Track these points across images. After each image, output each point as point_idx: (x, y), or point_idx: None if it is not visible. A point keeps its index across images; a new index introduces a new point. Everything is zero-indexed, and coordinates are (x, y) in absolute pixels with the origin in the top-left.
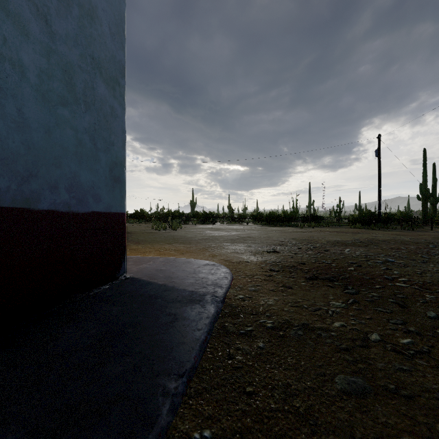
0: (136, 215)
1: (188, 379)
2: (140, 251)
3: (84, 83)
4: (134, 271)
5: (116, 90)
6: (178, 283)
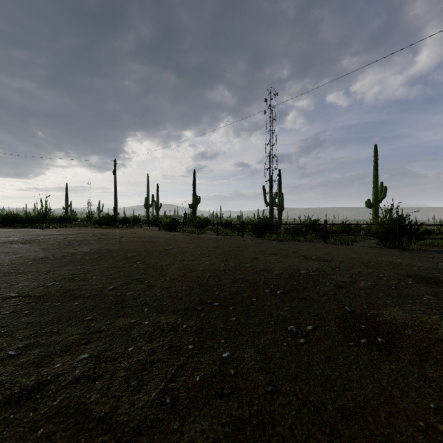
0: None
1: None
2: None
3: None
4: None
5: None
6: None
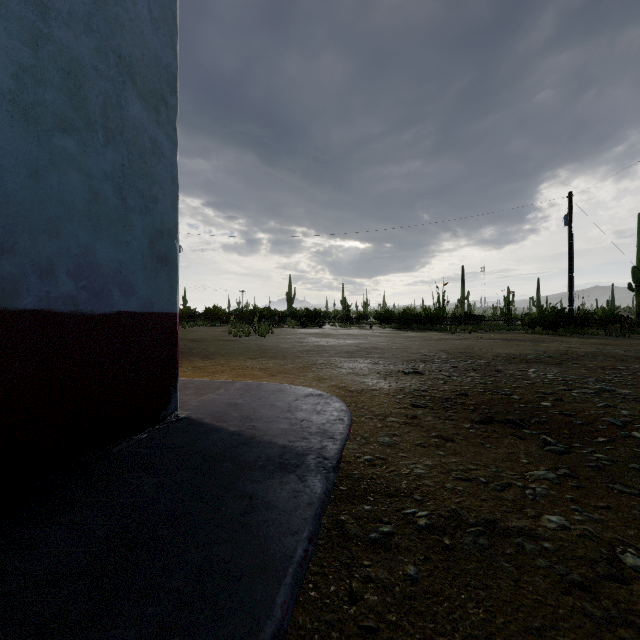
0: (208, 313)
1: None
2: (207, 370)
3: (103, 96)
4: (192, 407)
5: (161, 113)
6: (262, 430)
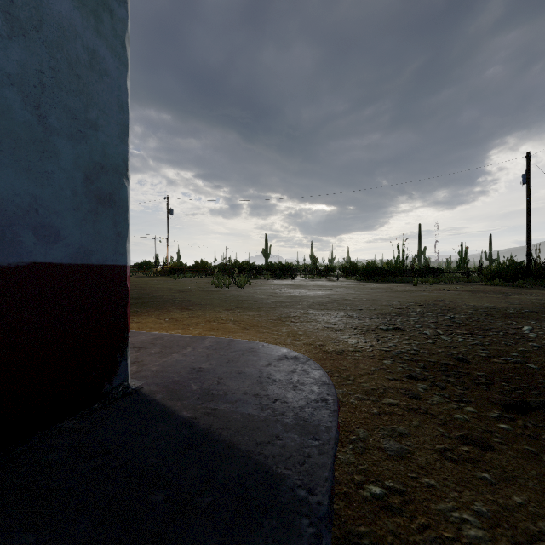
0: (196, 267)
1: None
2: (183, 322)
3: None
4: (149, 373)
5: (103, 22)
6: (222, 418)
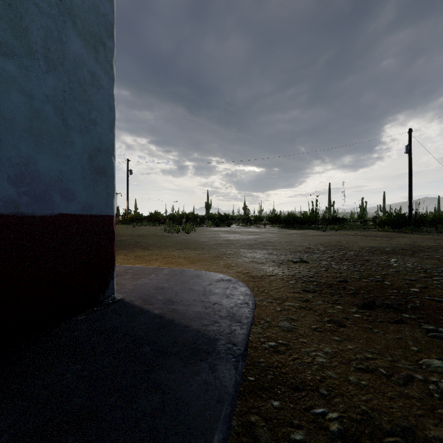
0: (151, 217)
1: None
2: (145, 258)
3: (44, 30)
4: (127, 290)
5: (99, 52)
6: (180, 313)
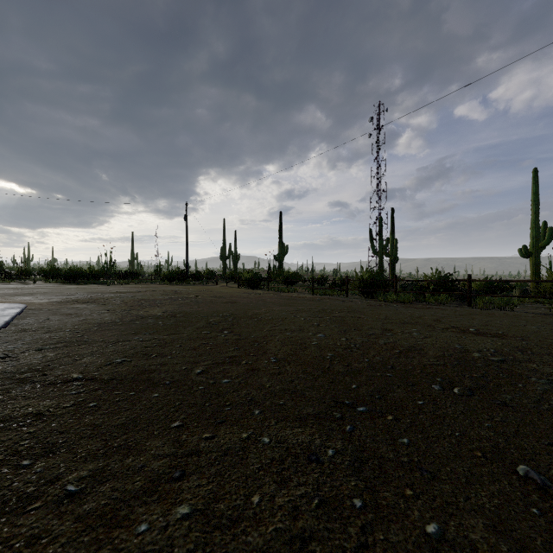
0: None
1: (20, 313)
2: None
3: None
4: None
5: None
6: None
